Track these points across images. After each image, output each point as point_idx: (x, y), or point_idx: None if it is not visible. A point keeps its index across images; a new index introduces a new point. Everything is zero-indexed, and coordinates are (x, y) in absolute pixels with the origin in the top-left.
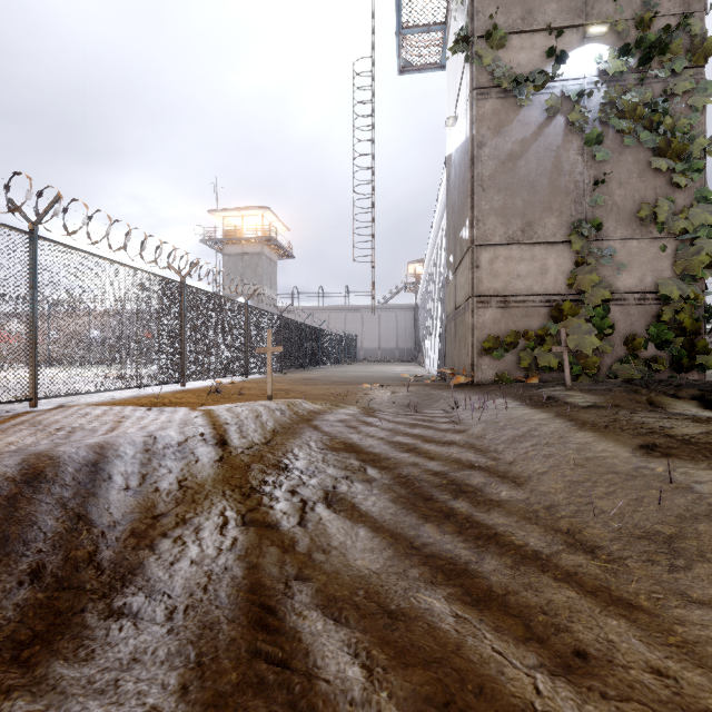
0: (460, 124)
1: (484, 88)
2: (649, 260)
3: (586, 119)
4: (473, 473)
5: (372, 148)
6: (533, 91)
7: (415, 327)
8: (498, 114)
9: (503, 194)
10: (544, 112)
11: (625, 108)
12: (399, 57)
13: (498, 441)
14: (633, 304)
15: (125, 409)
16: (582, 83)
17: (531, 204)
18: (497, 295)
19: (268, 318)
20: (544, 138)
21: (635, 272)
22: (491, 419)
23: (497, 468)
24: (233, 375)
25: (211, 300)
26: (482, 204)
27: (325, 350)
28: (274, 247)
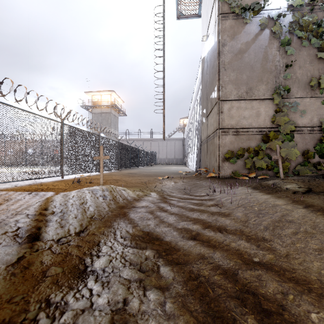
0: (210, 37)
1: (225, 13)
2: (315, 109)
3: (282, 31)
4: (261, 272)
5: (163, 53)
6: (252, 15)
7: (183, 148)
8: (233, 28)
9: (236, 72)
10: (258, 27)
11: (304, 24)
12: (177, 10)
13: (261, 226)
14: (307, 133)
15: (14, 194)
16: (279, 11)
17: (251, 77)
18: (232, 128)
19: (111, 143)
20: (258, 41)
21: (308, 115)
22: (245, 205)
23: (279, 264)
24: (92, 171)
25: (79, 133)
26: (224, 77)
27: (141, 159)
28: (116, 110)
